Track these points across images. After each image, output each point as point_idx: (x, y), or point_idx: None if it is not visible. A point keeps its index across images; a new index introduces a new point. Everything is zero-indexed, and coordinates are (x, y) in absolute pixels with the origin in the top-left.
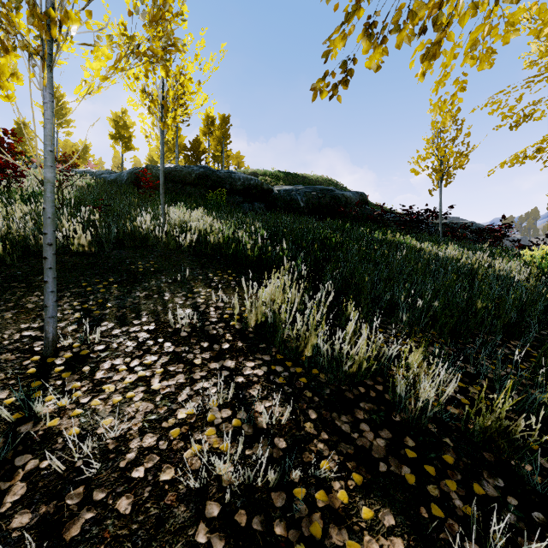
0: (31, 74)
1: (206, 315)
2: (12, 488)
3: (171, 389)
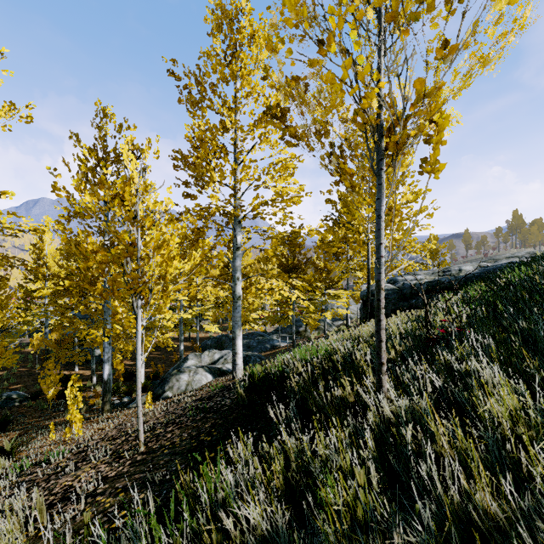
0: (145, 316)
1: (78, 501)
2: (83, 463)
3: (56, 488)
